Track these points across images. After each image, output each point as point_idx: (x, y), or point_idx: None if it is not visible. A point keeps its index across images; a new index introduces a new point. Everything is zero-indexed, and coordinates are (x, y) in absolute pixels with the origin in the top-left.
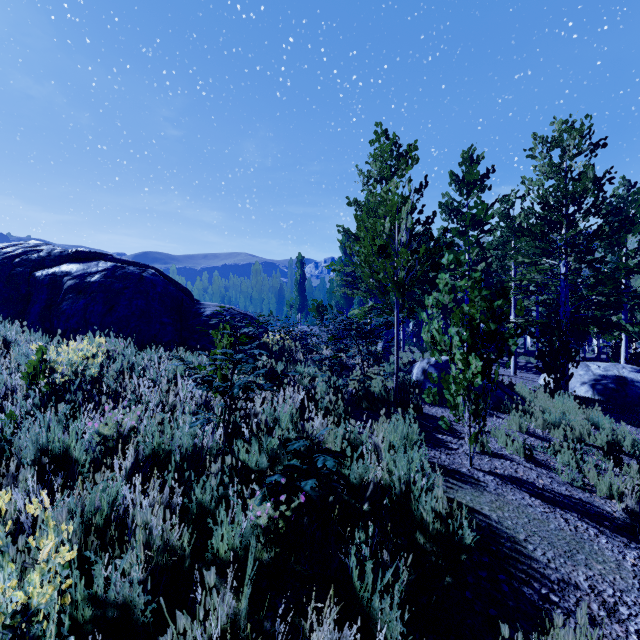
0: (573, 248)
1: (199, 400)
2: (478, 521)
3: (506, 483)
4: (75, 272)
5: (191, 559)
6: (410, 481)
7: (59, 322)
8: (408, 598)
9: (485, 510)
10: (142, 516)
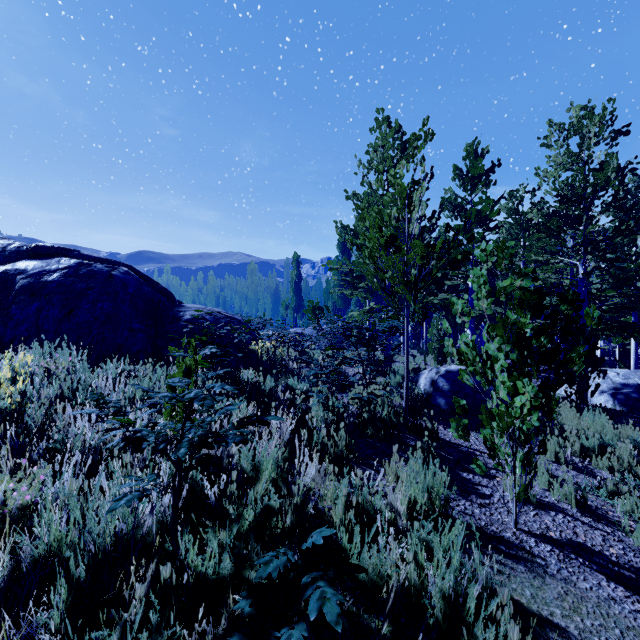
0: (595, 245)
1: None
2: None
3: (569, 557)
4: (31, 270)
5: None
6: (455, 592)
7: (6, 329)
8: None
9: (557, 617)
10: None
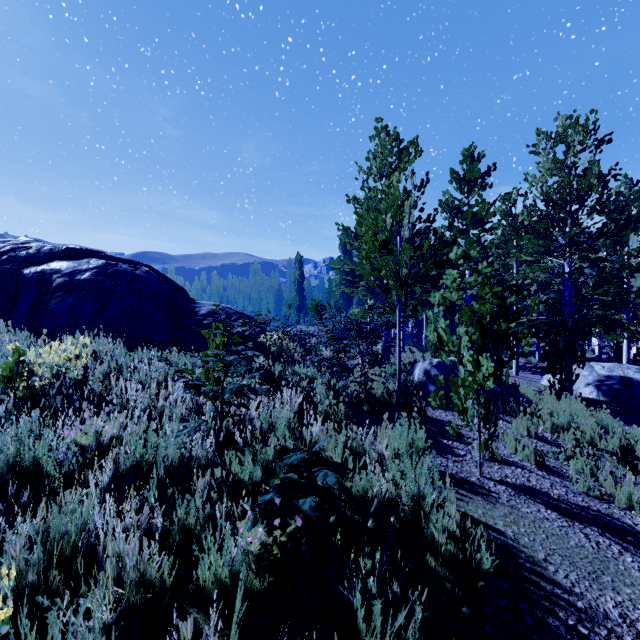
0: (578, 246)
1: (190, 405)
2: (492, 538)
3: (519, 494)
4: (65, 270)
5: (172, 591)
6: (419, 495)
7: (47, 321)
8: (422, 638)
9: (499, 525)
10: (111, 547)
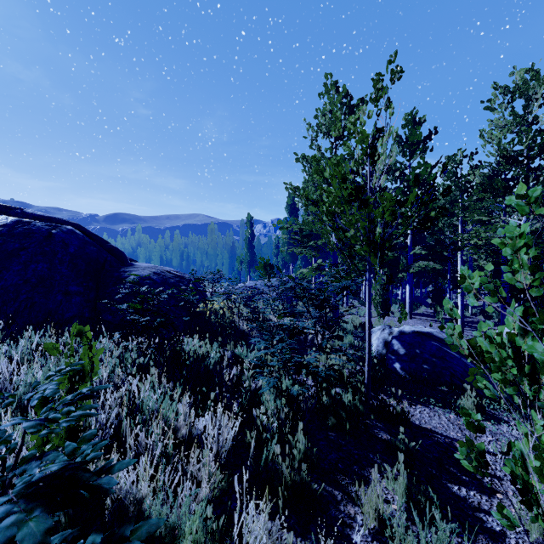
0: (543, 204)
1: None
2: None
3: None
4: None
5: None
6: None
7: None
8: None
9: None
10: None
